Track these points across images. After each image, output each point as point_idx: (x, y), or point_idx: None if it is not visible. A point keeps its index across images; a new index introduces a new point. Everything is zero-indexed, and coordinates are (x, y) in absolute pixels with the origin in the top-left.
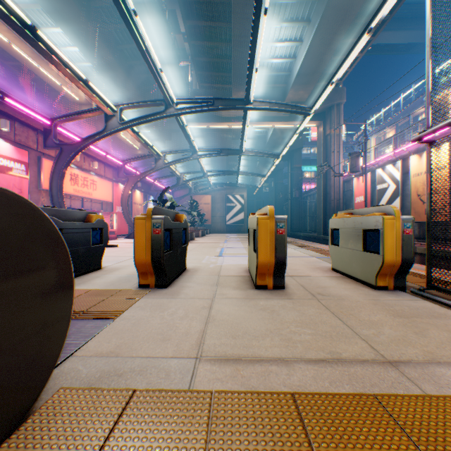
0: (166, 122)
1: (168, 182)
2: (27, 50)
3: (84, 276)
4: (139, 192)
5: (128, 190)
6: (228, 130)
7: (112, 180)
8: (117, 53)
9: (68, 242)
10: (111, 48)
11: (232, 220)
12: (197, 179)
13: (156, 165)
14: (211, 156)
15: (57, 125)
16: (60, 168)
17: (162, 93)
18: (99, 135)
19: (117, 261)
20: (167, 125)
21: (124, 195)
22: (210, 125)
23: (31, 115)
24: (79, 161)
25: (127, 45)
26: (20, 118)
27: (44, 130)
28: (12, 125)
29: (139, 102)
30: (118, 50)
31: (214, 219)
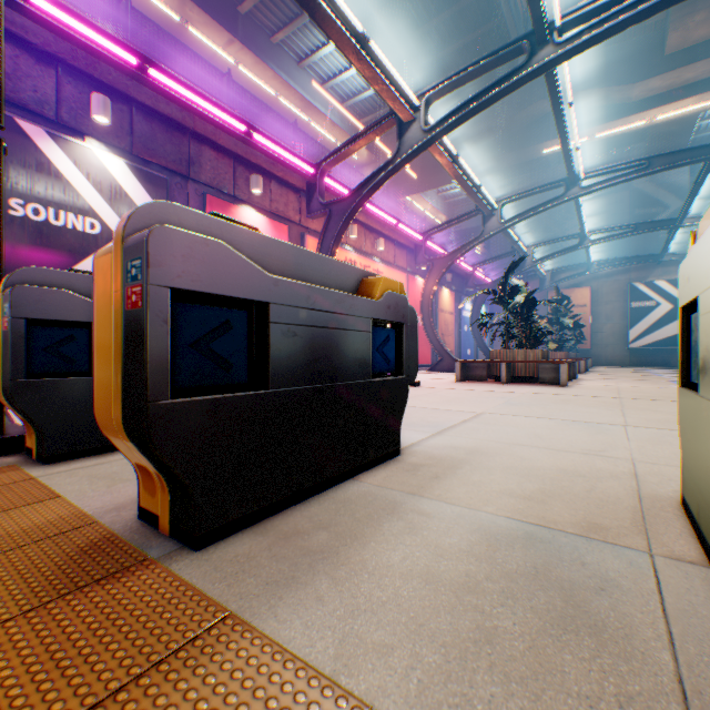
0: (496, 156)
1: (493, 273)
2: (295, 99)
3: (345, 492)
4: (447, 291)
5: (431, 285)
6: (633, 140)
7: (404, 271)
8: (412, 45)
9: (287, 360)
10: (404, 39)
11: (644, 339)
12: (563, 253)
13: (482, 230)
14: (618, 181)
15: (323, 173)
16: (328, 246)
17: (527, 1)
18: (385, 169)
19: (432, 424)
20: (497, 160)
21: (424, 294)
22: (594, 133)
23: (287, 160)
24: (355, 238)
25: (429, 23)
26: (276, 172)
27: (306, 186)
28: (266, 187)
29: (463, 69)
30: (415, 40)
31: (595, 338)
